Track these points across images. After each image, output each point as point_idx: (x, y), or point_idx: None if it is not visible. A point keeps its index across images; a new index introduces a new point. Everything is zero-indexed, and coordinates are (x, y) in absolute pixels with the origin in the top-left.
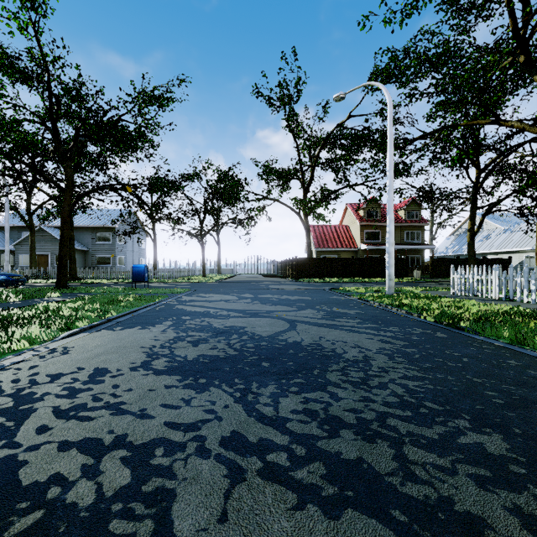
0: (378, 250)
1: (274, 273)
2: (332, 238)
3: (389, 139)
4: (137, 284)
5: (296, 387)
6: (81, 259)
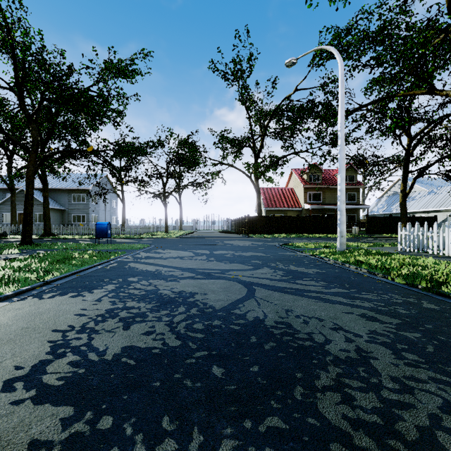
0: (320, 209)
1: (229, 229)
2: (279, 199)
3: (341, 100)
4: (104, 239)
5: (273, 448)
6: (59, 217)
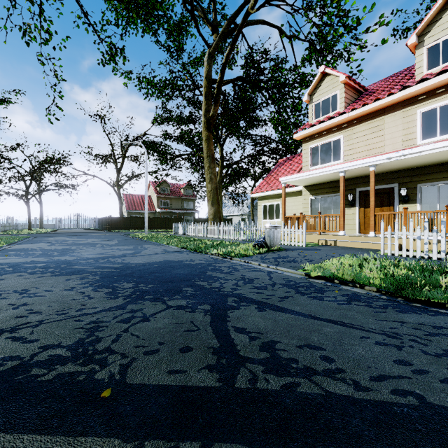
0: (168, 212)
1: (96, 227)
2: (139, 204)
3: (146, 170)
4: None
5: (89, 245)
6: None
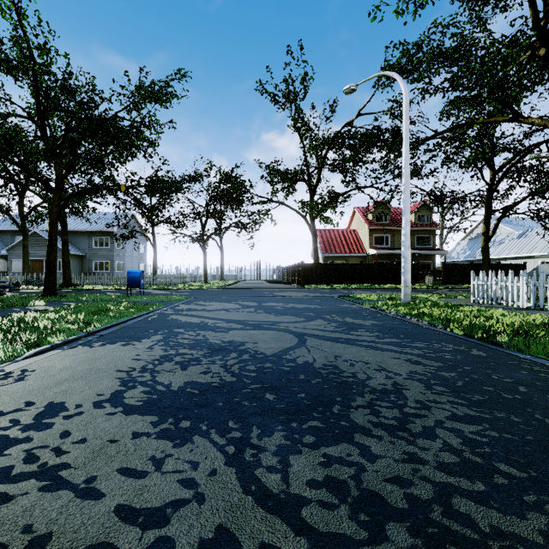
0: (388, 255)
1: (279, 279)
2: (340, 243)
3: (405, 133)
4: (134, 290)
5: (312, 435)
6: (78, 265)
